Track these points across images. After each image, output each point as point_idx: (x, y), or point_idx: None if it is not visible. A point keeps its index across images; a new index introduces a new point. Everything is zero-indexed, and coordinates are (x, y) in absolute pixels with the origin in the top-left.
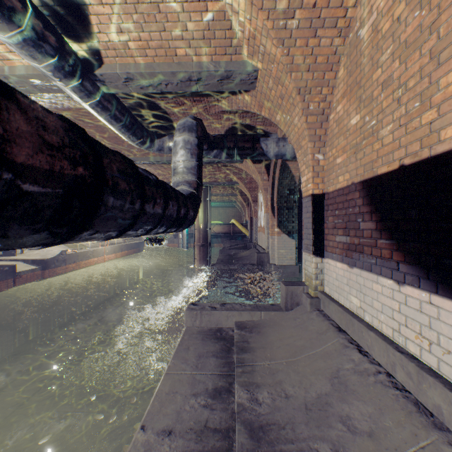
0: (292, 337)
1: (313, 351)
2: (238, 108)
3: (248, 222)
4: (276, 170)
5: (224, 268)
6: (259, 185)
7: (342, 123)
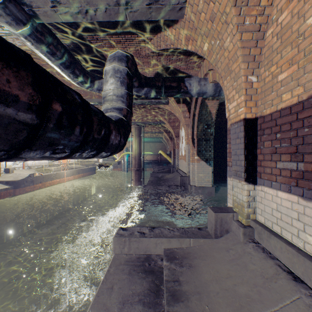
0: (229, 277)
1: (266, 310)
2: (166, 46)
3: (172, 152)
4: (196, 108)
5: (153, 189)
6: (181, 122)
7: (288, 32)
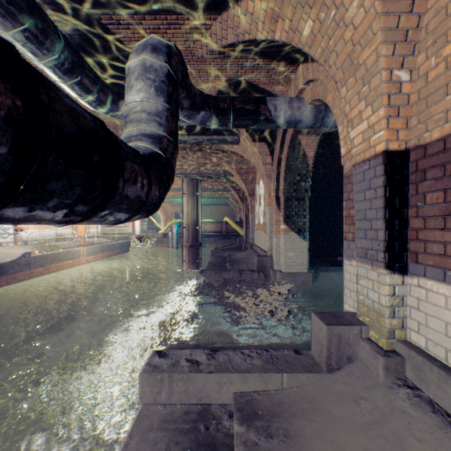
0: None
1: None
2: (236, 38)
3: (243, 219)
4: (283, 149)
5: (215, 276)
6: (259, 171)
7: None
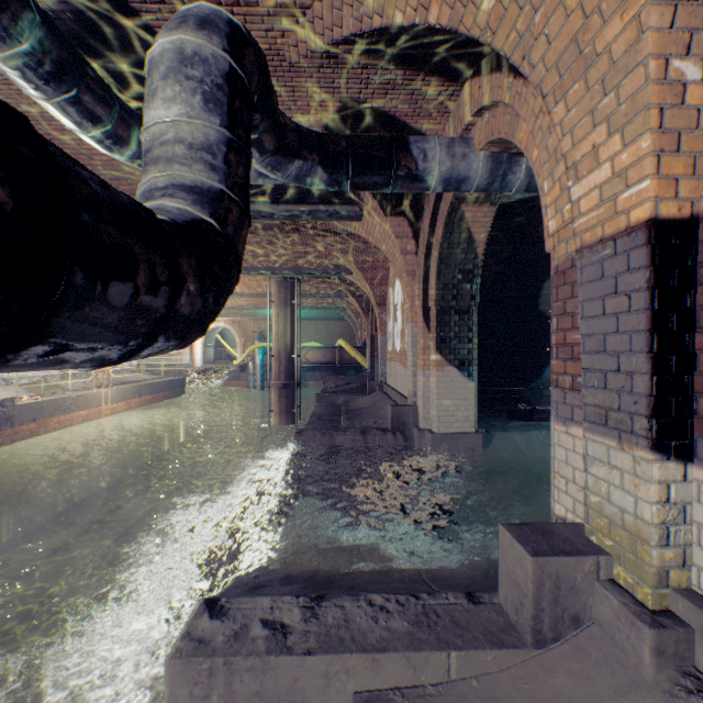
0: None
1: None
2: (358, 24)
3: (368, 343)
4: (435, 228)
5: (322, 440)
6: (395, 265)
7: None
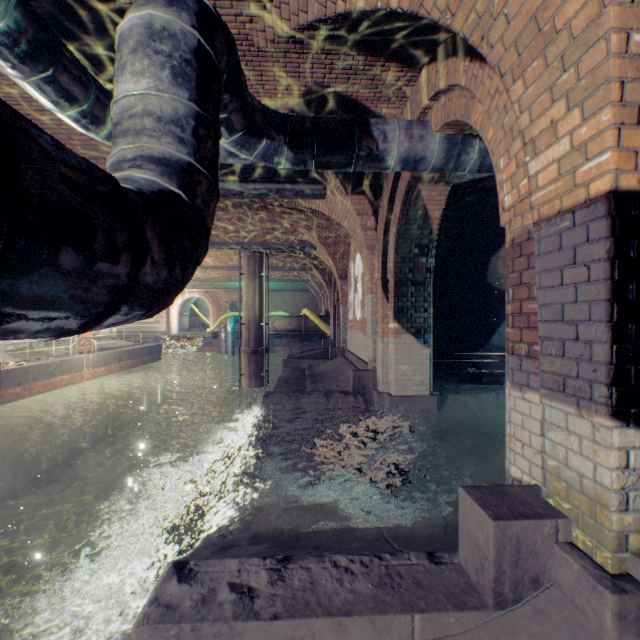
0: None
1: None
2: (322, 9)
3: (331, 312)
4: (394, 206)
5: (289, 402)
6: (356, 240)
7: None
